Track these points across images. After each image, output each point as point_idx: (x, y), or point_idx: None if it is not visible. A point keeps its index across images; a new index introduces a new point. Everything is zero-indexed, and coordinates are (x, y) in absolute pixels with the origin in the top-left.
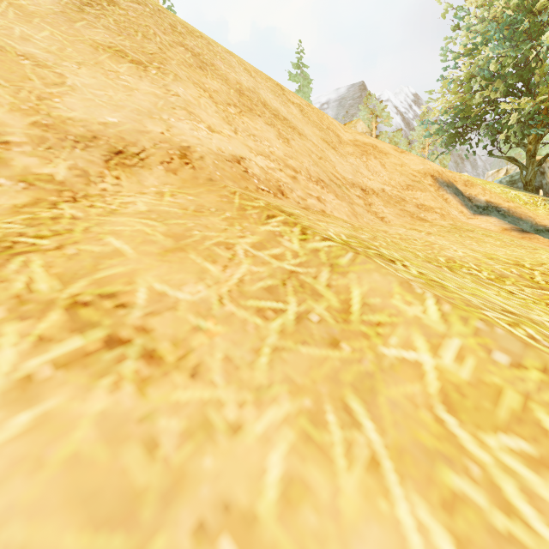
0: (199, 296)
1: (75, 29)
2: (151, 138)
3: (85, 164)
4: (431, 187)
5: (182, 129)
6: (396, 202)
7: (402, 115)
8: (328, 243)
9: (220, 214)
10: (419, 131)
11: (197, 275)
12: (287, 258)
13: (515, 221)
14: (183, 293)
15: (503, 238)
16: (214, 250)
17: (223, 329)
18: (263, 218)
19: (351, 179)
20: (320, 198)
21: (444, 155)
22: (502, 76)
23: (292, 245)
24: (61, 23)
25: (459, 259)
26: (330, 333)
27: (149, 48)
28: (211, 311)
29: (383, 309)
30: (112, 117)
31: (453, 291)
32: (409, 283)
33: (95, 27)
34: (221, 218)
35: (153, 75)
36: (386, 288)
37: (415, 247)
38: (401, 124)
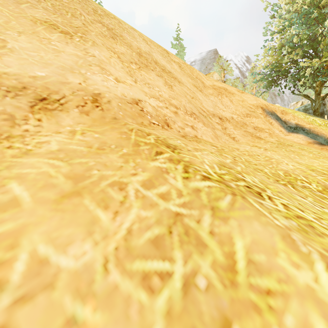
0: (83, 260)
1: (20, 8)
2: (70, 87)
3: (12, 109)
4: (261, 115)
5: (95, 81)
6: (241, 126)
7: (239, 69)
8: (208, 183)
9: (119, 150)
10: (250, 79)
11: (87, 228)
12: (173, 197)
13: (314, 137)
14: (66, 258)
15: (313, 151)
16: (108, 192)
17: (102, 319)
18: (153, 154)
19: (212, 111)
20: (193, 126)
21: (265, 93)
22: (300, 46)
23: (176, 183)
24: (10, 4)
25: (292, 172)
26: (220, 308)
27: (75, 23)
28: (92, 286)
29: (269, 270)
30: (41, 71)
31: (320, 230)
32: (292, 238)
33: (36, 7)
34: (119, 155)
35: (76, 42)
36: (269, 242)
37: (260, 162)
38: (238, 74)
